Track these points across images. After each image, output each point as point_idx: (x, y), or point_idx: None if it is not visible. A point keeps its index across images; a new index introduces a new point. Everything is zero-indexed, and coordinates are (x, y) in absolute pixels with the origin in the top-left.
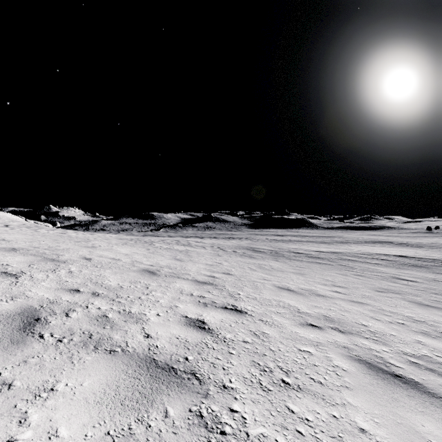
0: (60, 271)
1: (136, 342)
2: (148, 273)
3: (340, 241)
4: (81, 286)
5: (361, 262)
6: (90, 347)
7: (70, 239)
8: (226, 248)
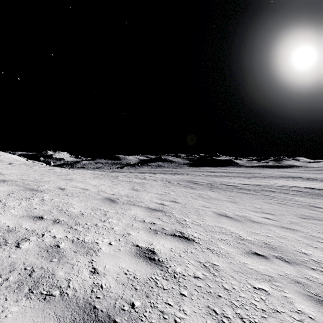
0: (33, 199)
1: (79, 280)
2: (109, 201)
3: (259, 176)
4: (45, 214)
5: (280, 193)
6: (24, 289)
7: (54, 174)
8: (172, 181)
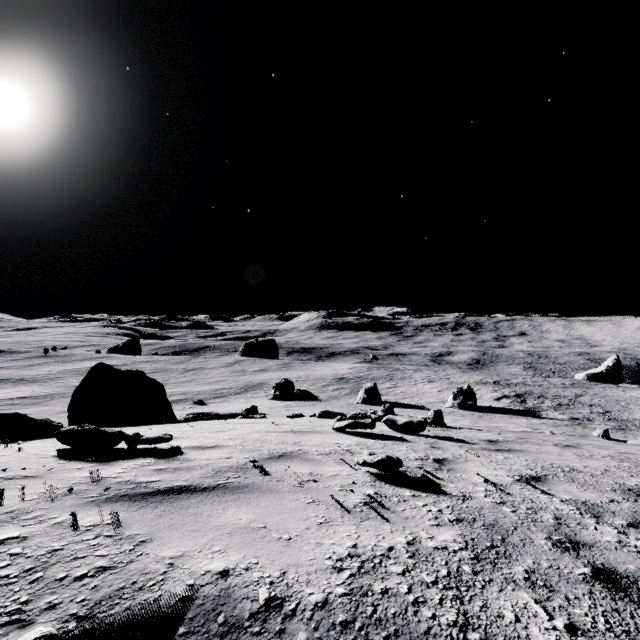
0: None
1: None
2: None
3: None
4: None
5: None
6: None
7: None
8: None
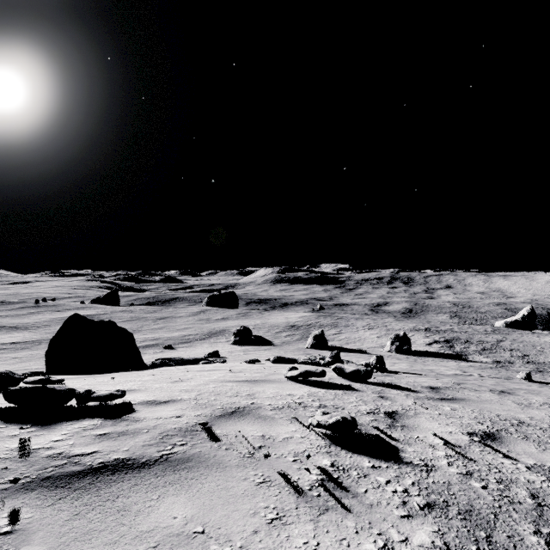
0: None
1: None
2: None
3: None
4: None
5: None
6: None
7: None
8: None
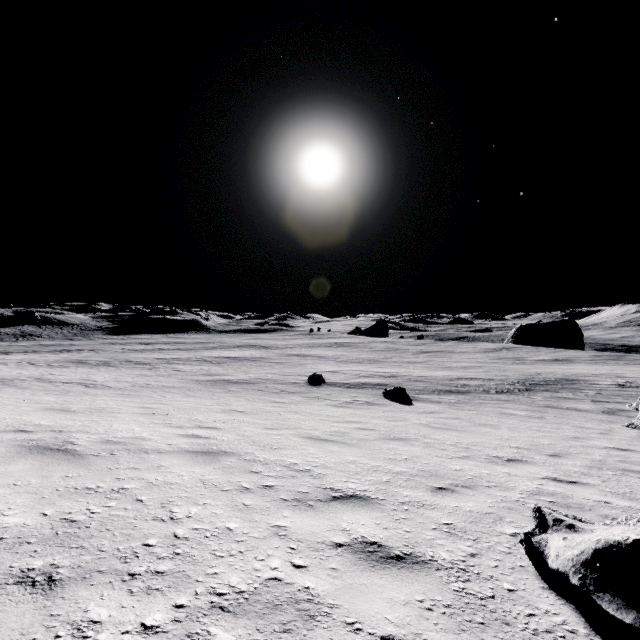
0: None
1: None
2: None
3: (210, 347)
4: None
5: (178, 364)
6: None
7: None
8: (40, 363)
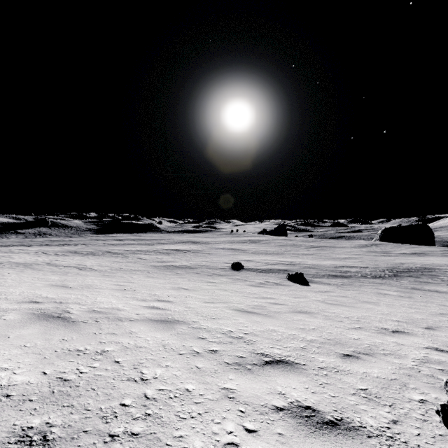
0: None
1: None
2: None
3: (162, 242)
4: None
5: (140, 254)
6: None
7: None
8: (50, 253)
